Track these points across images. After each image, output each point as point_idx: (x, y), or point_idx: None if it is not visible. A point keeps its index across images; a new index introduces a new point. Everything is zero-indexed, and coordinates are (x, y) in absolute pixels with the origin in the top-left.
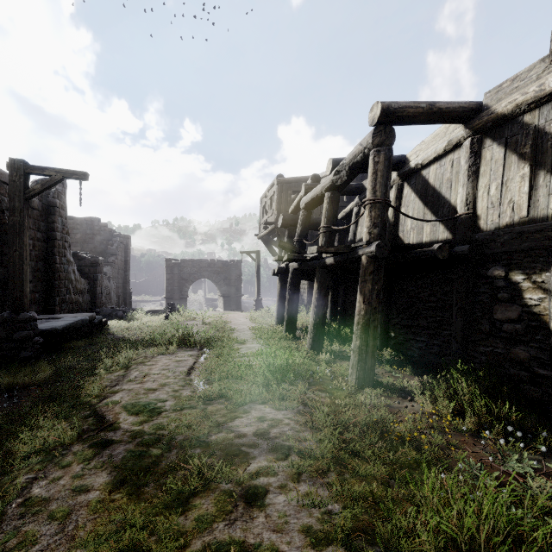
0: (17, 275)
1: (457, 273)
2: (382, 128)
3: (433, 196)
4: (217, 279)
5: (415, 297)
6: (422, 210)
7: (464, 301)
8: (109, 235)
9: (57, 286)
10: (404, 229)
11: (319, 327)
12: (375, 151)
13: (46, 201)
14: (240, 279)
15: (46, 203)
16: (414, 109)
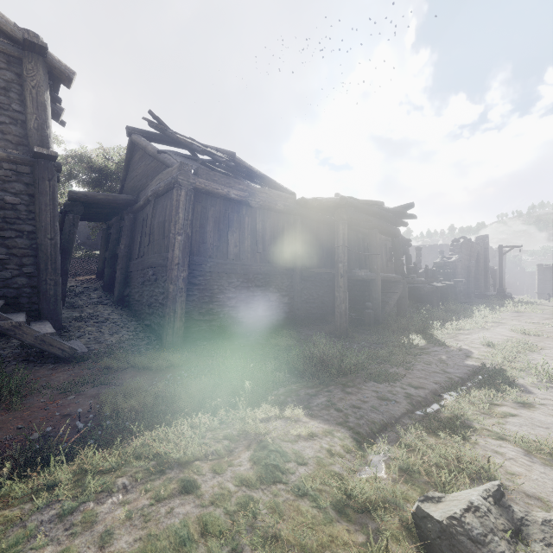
0: (500, 277)
1: None
2: None
3: None
4: None
5: None
6: None
7: None
8: (490, 251)
9: (487, 281)
10: None
11: None
12: None
13: (484, 247)
14: None
15: (484, 247)
16: None
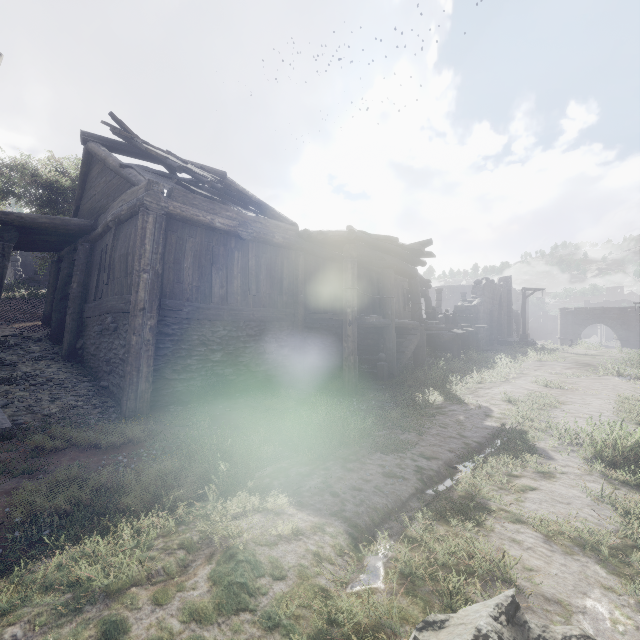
0: (524, 322)
1: None
2: None
3: None
4: (613, 324)
5: None
6: None
7: None
8: (513, 293)
9: (511, 327)
10: None
11: None
12: None
13: (507, 289)
14: None
15: (507, 290)
16: None
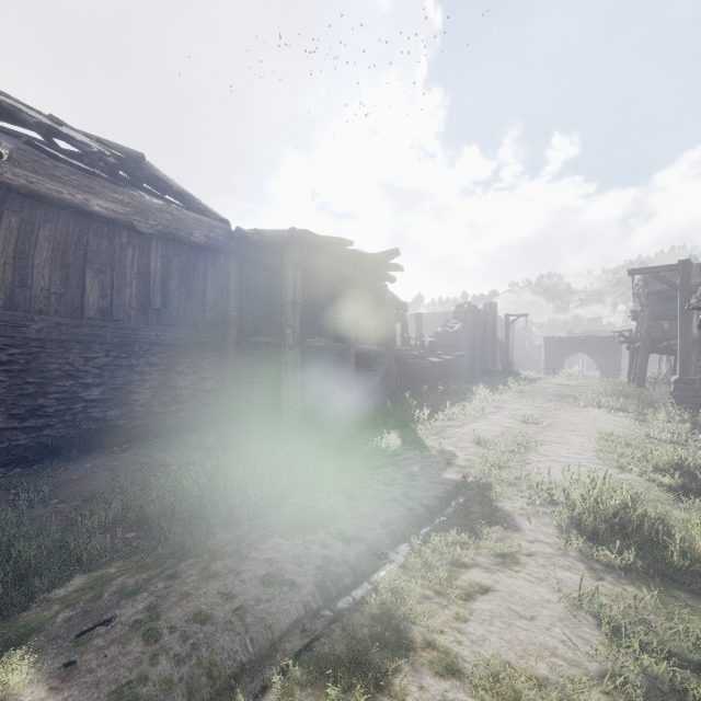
0: (507, 351)
1: (696, 350)
2: (650, 297)
3: (698, 314)
4: (593, 353)
5: (692, 361)
6: (696, 319)
7: (696, 361)
8: (499, 321)
9: (495, 356)
10: (692, 327)
11: (636, 374)
12: (645, 306)
13: (491, 315)
14: (619, 354)
15: (491, 316)
16: (665, 289)
